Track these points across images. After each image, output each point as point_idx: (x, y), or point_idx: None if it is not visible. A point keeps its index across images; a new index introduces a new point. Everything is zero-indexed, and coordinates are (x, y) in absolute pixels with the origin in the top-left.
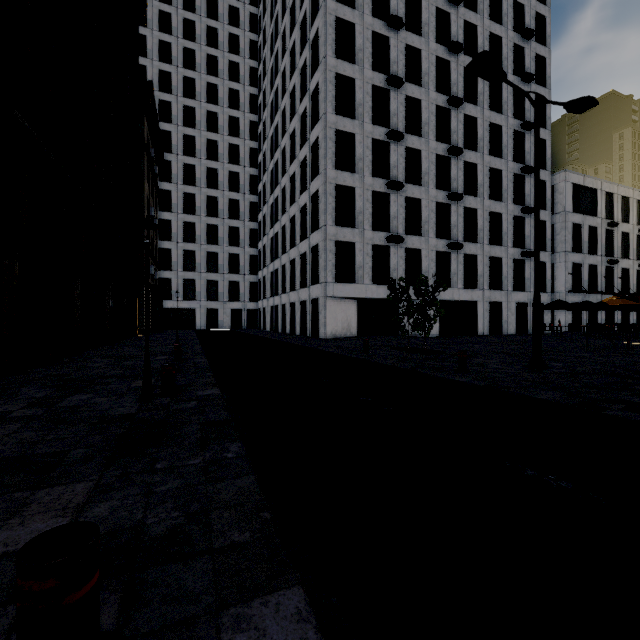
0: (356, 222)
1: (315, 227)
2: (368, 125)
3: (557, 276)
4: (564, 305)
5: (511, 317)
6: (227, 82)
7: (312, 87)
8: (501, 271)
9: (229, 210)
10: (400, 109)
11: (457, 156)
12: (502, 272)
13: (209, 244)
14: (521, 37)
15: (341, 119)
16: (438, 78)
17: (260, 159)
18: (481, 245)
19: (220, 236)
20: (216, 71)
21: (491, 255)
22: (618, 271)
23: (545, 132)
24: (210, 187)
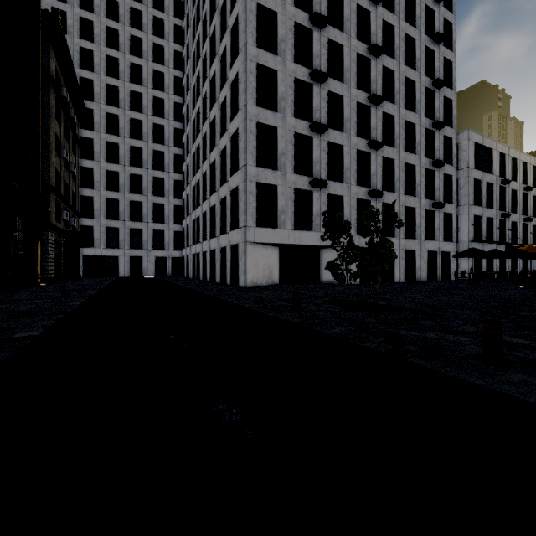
0: (278, 164)
1: (235, 169)
2: (291, 63)
3: (461, 227)
4: (480, 253)
5: (423, 265)
6: (151, 37)
7: (232, 21)
8: (415, 221)
9: (154, 161)
10: (323, 51)
11: (377, 105)
12: (416, 221)
13: (133, 193)
14: (432, 0)
15: (262, 53)
16: (358, 27)
17: (184, 112)
18: (398, 195)
19: (144, 186)
20: (140, 25)
21: (406, 205)
22: (509, 224)
23: (452, 93)
24: (134, 138)
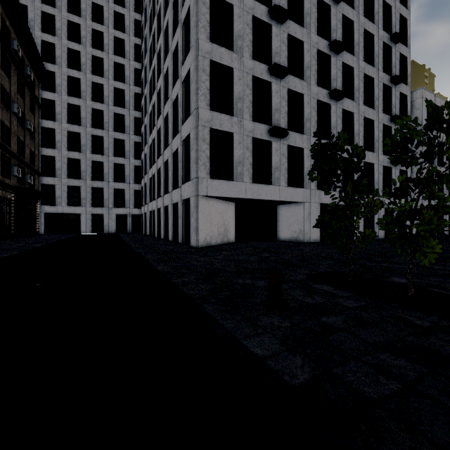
0: (234, 109)
1: (187, 117)
2: None
3: None
4: None
5: None
6: (112, 5)
7: None
8: (373, 177)
9: (115, 123)
10: None
11: (338, 54)
12: (374, 178)
13: (95, 154)
14: None
15: None
16: None
17: (142, 75)
18: None
19: (105, 147)
20: None
21: (365, 160)
22: None
23: (406, 50)
24: (96, 100)
